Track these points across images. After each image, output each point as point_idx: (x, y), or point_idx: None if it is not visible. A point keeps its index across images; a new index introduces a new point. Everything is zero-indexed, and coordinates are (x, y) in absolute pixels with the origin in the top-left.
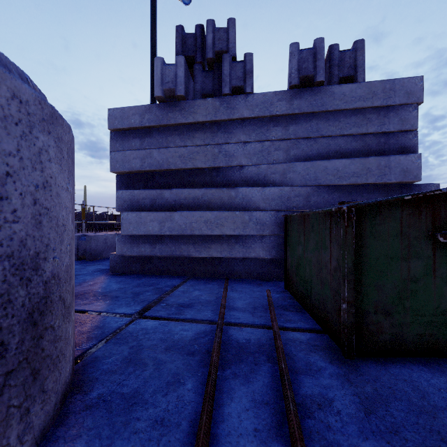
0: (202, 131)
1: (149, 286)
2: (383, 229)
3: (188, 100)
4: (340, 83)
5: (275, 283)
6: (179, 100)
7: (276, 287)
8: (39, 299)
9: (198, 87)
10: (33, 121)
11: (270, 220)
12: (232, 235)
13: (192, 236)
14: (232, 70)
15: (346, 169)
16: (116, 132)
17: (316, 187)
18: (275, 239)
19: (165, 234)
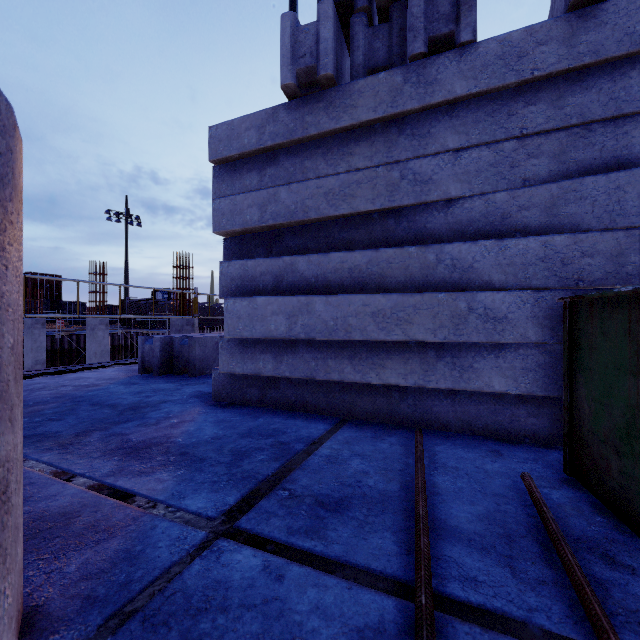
0: (368, 141)
1: (266, 437)
2: None
3: (341, 86)
4: None
5: (533, 453)
6: (323, 87)
7: (541, 464)
8: None
9: (358, 58)
10: None
11: (518, 310)
12: (429, 342)
13: (348, 342)
14: (430, 3)
15: None
16: (222, 165)
17: None
18: (530, 353)
19: (297, 338)
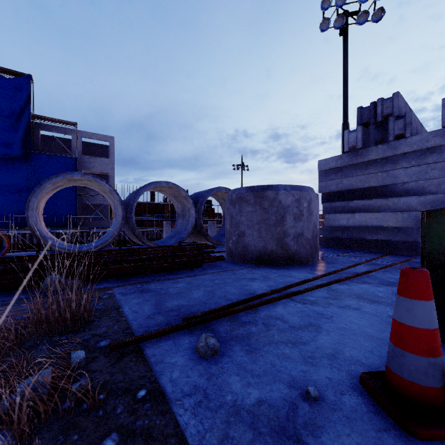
0: (375, 164)
1: (340, 251)
2: (442, 220)
3: (365, 148)
4: None
5: None
6: (358, 149)
7: None
8: (316, 234)
9: (371, 139)
10: (315, 199)
11: None
12: (395, 227)
13: (367, 227)
14: (395, 125)
15: None
16: (322, 171)
17: None
18: None
19: (349, 225)
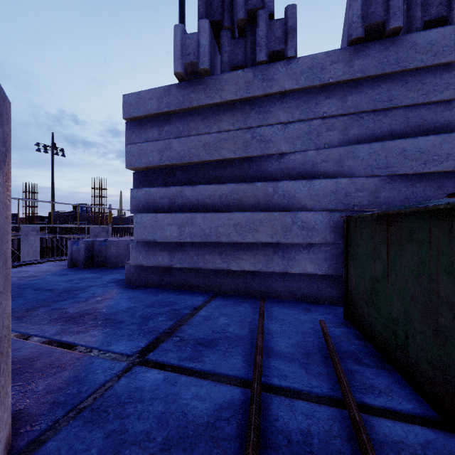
0: (231, 113)
1: (164, 306)
2: None
3: (214, 76)
4: (424, 30)
5: (328, 309)
6: (202, 76)
7: (332, 315)
8: None
9: (225, 58)
10: None
11: (321, 223)
12: (269, 243)
13: (218, 243)
14: (270, 30)
15: (436, 150)
16: (132, 122)
17: (387, 177)
18: (328, 249)
19: (185, 241)
